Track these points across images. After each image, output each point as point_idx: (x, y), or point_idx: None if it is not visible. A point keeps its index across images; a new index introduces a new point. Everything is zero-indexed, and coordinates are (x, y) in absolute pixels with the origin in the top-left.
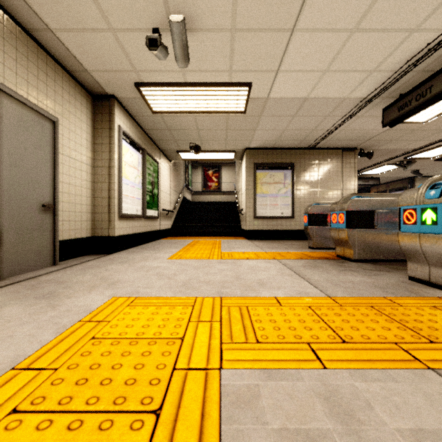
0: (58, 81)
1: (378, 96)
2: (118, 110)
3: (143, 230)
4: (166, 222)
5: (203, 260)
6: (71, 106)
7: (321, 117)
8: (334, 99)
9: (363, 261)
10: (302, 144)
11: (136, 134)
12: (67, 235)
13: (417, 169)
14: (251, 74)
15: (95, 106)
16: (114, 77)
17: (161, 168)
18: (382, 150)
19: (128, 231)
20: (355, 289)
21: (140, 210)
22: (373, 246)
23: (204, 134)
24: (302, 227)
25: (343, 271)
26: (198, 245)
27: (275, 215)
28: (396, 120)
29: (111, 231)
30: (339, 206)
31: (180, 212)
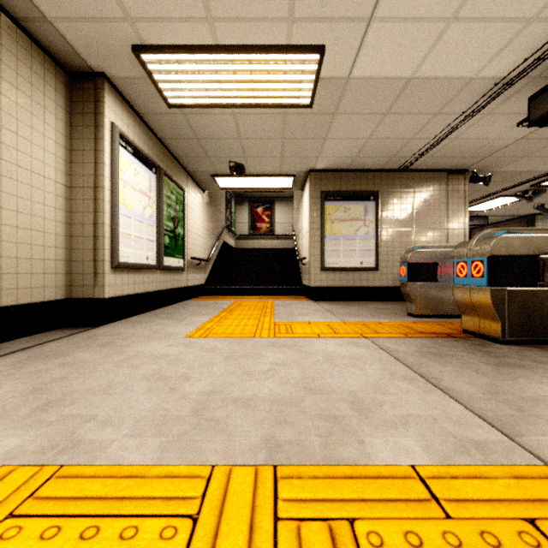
0: None
1: (526, 73)
2: (111, 99)
3: (158, 287)
4: (198, 276)
5: (244, 340)
6: (22, 80)
7: (427, 116)
8: (454, 80)
9: (518, 342)
10: (390, 164)
11: (146, 142)
12: (12, 298)
13: (542, 203)
14: (325, 28)
15: (73, 89)
16: (96, 32)
17: (190, 198)
18: (504, 173)
19: (132, 290)
20: None
21: (153, 257)
22: (536, 316)
23: (250, 146)
24: (389, 283)
25: (503, 368)
26: (240, 310)
27: (352, 266)
28: None
29: (98, 289)
30: (473, 249)
31: (219, 262)
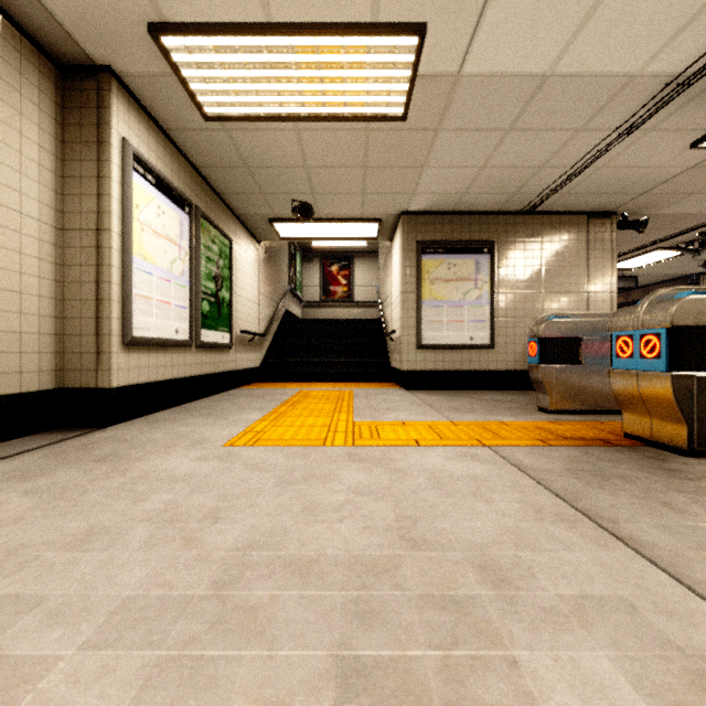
0: None
1: None
2: (122, 105)
3: (194, 371)
4: (250, 356)
5: (309, 450)
6: None
7: (565, 133)
8: (608, 78)
9: None
10: (511, 203)
11: (175, 171)
12: None
13: None
14: None
15: (66, 89)
16: (95, 2)
17: (239, 251)
18: (664, 216)
19: (154, 375)
20: None
21: (186, 330)
22: None
23: (320, 178)
24: (510, 365)
25: None
26: (307, 402)
27: (459, 342)
28: None
29: (102, 375)
30: (642, 317)
31: (279, 337)
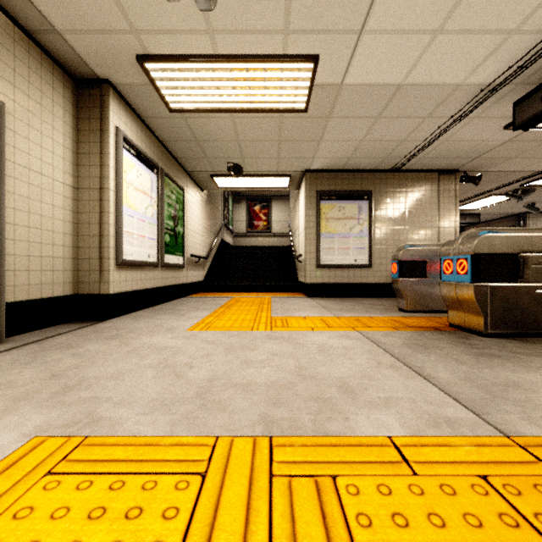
0: (5, 43)
1: (510, 80)
2: (116, 104)
3: (159, 284)
4: (197, 273)
5: (242, 333)
6: (33, 89)
7: (417, 120)
8: (442, 86)
9: (500, 335)
10: (383, 164)
11: (148, 145)
12: (24, 294)
13: (532, 202)
14: (319, 39)
15: (79, 95)
16: (103, 43)
17: (189, 198)
18: (493, 173)
19: (134, 286)
20: (539, 406)
21: (155, 255)
22: (517, 311)
23: (247, 148)
24: (383, 279)
25: (482, 358)
26: (238, 305)
27: (346, 263)
28: (537, 117)
29: (104, 285)
30: (458, 248)
31: (217, 259)
